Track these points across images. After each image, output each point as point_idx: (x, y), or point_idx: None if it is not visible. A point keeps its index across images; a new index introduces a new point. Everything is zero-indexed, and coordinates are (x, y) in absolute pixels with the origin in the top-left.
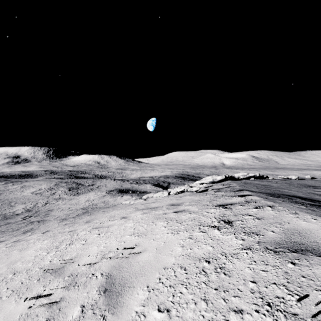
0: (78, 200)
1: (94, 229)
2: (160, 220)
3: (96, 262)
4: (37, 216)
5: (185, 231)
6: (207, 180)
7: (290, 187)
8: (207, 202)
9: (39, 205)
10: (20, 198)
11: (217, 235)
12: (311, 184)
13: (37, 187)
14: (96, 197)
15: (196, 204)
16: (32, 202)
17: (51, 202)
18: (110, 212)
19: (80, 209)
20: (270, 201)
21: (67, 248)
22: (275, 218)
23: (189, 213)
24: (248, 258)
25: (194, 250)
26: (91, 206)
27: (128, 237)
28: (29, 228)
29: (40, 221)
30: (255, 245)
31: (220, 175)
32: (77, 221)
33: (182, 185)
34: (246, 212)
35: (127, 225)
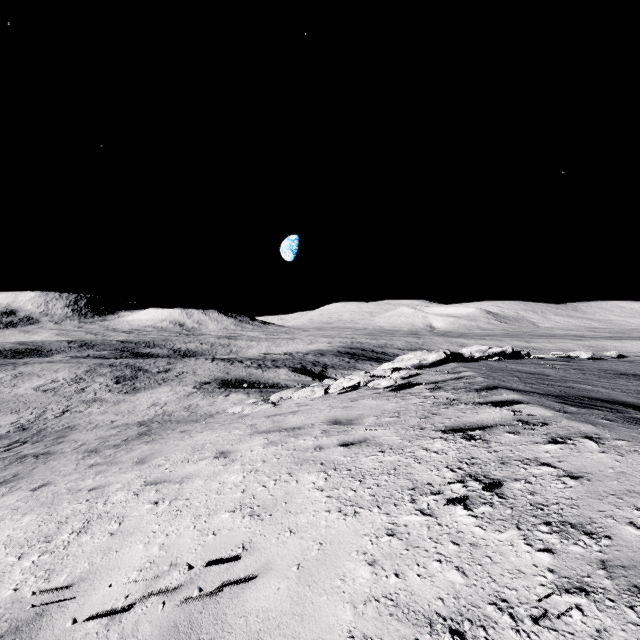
0: (134, 405)
1: (148, 486)
2: (309, 469)
3: (131, 602)
4: (38, 442)
5: (376, 507)
6: (408, 362)
7: (587, 378)
8: (420, 420)
9: (48, 415)
10: (9, 401)
11: (468, 529)
12: (625, 370)
13: (48, 376)
14: (173, 398)
15: (393, 424)
16: (35, 410)
17: (75, 410)
18: (195, 437)
19: (135, 426)
20: (582, 423)
21: (72, 543)
22: (622, 477)
23: (379, 451)
24: (591, 633)
25: (409, 579)
26: (159, 419)
27: (225, 518)
28: (9, 474)
29: (40, 456)
30: (597, 576)
31: (436, 352)
32: (120, 458)
33: (352, 371)
34: (531, 453)
35: (226, 479)
